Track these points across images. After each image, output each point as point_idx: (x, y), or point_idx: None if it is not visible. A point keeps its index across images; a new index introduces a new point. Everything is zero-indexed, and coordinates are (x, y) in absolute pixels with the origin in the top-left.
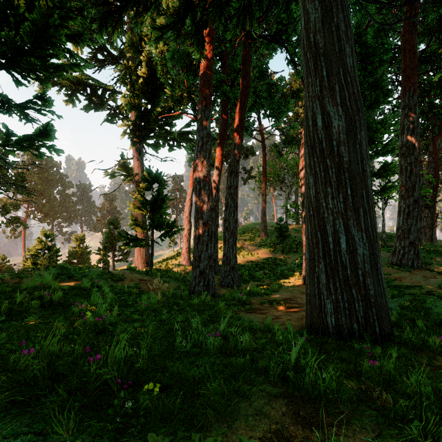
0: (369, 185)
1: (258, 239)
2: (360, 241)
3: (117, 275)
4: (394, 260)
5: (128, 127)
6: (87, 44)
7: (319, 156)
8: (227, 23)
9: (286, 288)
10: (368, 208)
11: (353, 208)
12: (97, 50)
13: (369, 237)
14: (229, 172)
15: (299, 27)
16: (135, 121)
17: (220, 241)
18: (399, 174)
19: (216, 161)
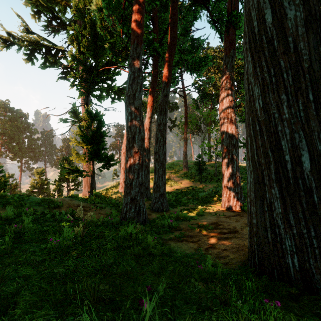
0: None
1: (181, 172)
2: None
3: (55, 202)
4: None
5: (75, 79)
6: (43, 13)
7: (268, 58)
8: None
9: (210, 212)
10: None
11: (318, 117)
12: (52, 18)
13: None
14: (159, 111)
15: None
16: (81, 75)
17: (152, 173)
18: None
19: (148, 106)
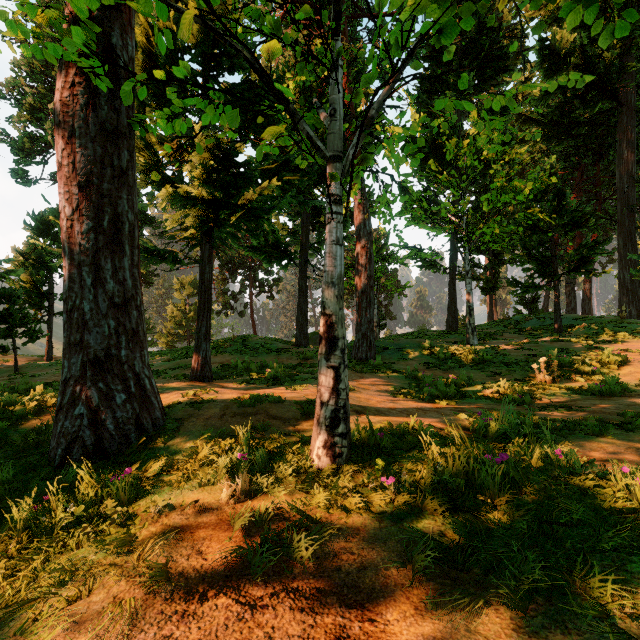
0: (639, 294)
1: None
2: (633, 310)
3: None
4: None
5: None
6: None
7: (621, 286)
8: (582, 180)
9: None
10: (637, 301)
11: (631, 301)
12: None
13: (637, 309)
14: (584, 281)
15: (637, 194)
16: None
17: None
18: None
19: None
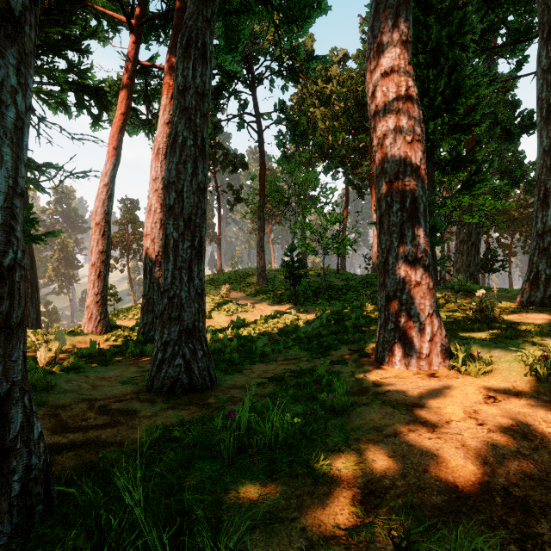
0: None
1: (253, 287)
2: None
3: None
4: (537, 297)
5: None
6: None
7: None
8: None
9: (358, 384)
10: None
11: None
12: None
13: None
14: (181, 45)
15: None
16: None
17: None
18: (542, 125)
19: (164, 92)
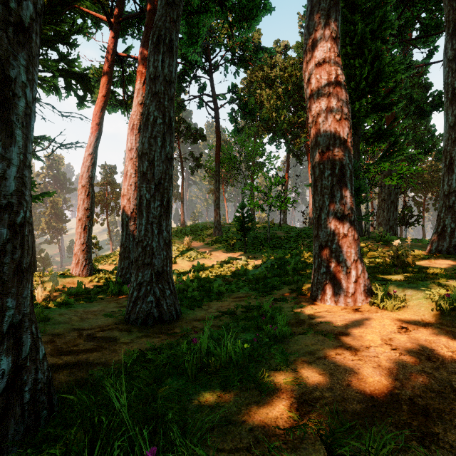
0: None
1: (210, 238)
2: None
3: None
4: (443, 246)
5: None
6: None
7: None
8: None
9: (296, 317)
10: None
11: None
12: None
13: None
14: (152, 42)
15: None
16: None
17: None
18: (448, 105)
19: (138, 78)
